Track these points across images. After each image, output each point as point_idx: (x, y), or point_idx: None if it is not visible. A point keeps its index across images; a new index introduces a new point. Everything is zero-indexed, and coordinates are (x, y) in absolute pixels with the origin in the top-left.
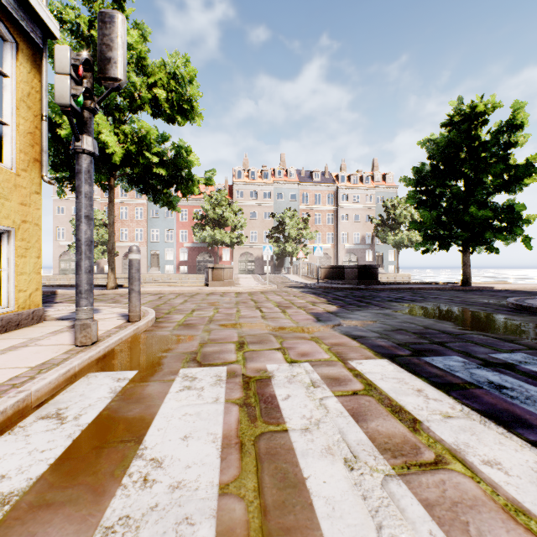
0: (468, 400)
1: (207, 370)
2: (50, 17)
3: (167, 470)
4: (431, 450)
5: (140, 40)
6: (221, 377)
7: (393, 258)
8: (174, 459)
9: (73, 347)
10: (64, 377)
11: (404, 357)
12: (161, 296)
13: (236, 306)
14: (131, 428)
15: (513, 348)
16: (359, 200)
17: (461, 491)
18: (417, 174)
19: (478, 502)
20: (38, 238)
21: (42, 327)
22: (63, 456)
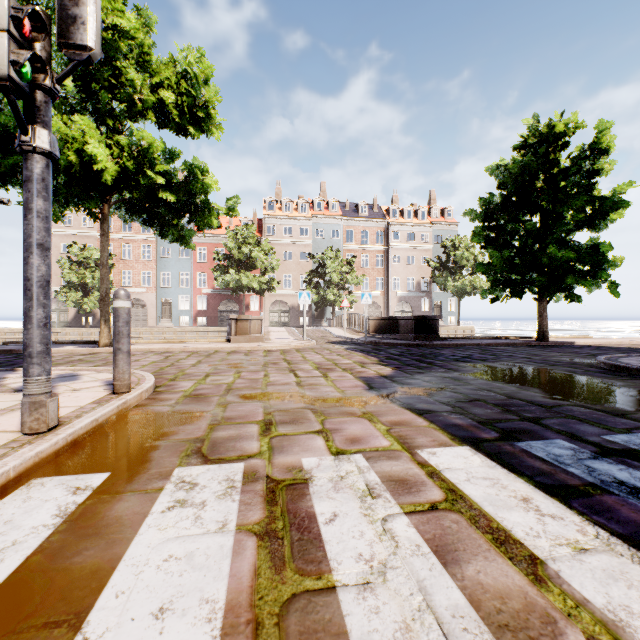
0: (600, 516)
1: (215, 470)
2: None
3: None
4: (576, 625)
5: (142, 30)
6: (234, 481)
7: (453, 307)
8: None
9: (18, 436)
10: None
11: (491, 443)
12: (168, 356)
13: (264, 369)
14: (70, 592)
15: (629, 426)
16: (414, 238)
17: None
18: (485, 207)
19: None
20: None
21: None
22: None
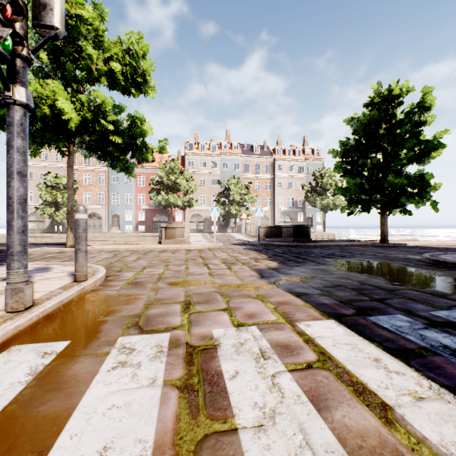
0: (432, 372)
1: (148, 338)
2: None
3: None
4: None
5: (98, 19)
6: (162, 347)
7: (320, 219)
8: None
9: (3, 314)
10: None
11: (350, 317)
12: (116, 253)
13: (185, 263)
14: (35, 435)
15: (449, 304)
16: (292, 170)
17: None
18: (343, 147)
19: None
20: None
21: None
22: None
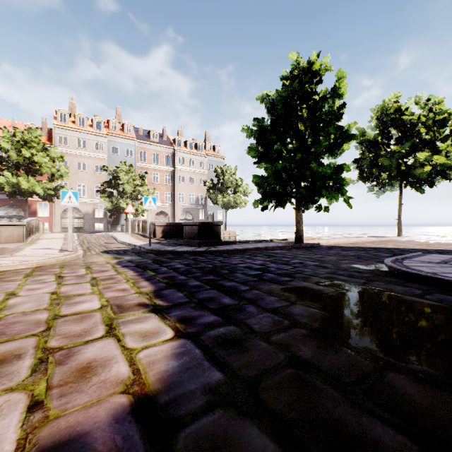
0: None
1: None
2: None
3: None
4: None
5: None
6: None
7: (221, 217)
8: None
9: None
10: None
11: None
12: None
13: None
14: None
15: None
16: (194, 164)
17: None
18: (259, 126)
19: None
20: None
21: None
22: None
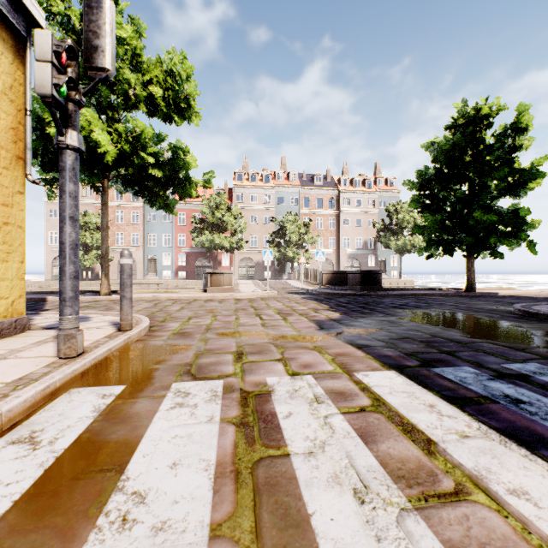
0: (485, 417)
1: (202, 384)
2: (35, 4)
3: (150, 506)
4: (450, 477)
5: (135, 36)
6: (216, 392)
7: (395, 263)
8: (159, 492)
9: (56, 360)
10: (42, 395)
11: (412, 368)
12: (157, 303)
13: (235, 313)
14: (113, 454)
15: (526, 358)
16: (361, 204)
17: (488, 528)
18: (421, 178)
19: (509, 542)
20: (21, 242)
21: (25, 337)
22: (31, 491)
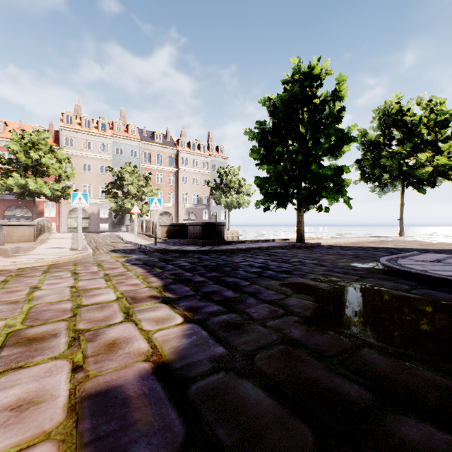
0: None
1: None
2: None
3: None
4: None
5: None
6: None
7: (224, 217)
8: None
9: None
10: None
11: None
12: None
13: None
14: None
15: None
16: (197, 165)
17: None
18: (261, 129)
19: None
20: None
21: None
22: None
